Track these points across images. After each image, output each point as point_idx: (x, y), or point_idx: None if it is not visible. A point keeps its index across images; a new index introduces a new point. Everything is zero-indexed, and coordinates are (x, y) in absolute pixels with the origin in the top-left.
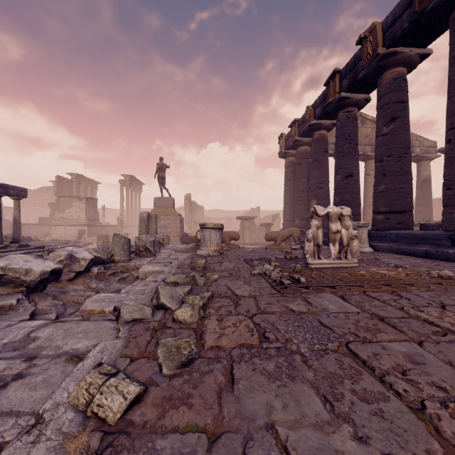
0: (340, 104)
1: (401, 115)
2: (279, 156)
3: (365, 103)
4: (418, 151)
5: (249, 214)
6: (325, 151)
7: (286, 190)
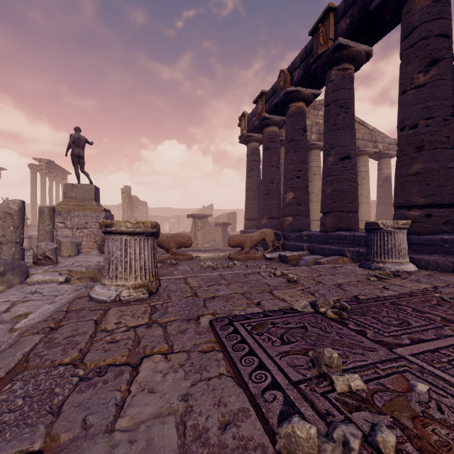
0: (334, 57)
1: (447, 55)
2: (239, 141)
3: (364, 60)
4: (381, 148)
5: (201, 212)
6: (304, 129)
7: (248, 182)
